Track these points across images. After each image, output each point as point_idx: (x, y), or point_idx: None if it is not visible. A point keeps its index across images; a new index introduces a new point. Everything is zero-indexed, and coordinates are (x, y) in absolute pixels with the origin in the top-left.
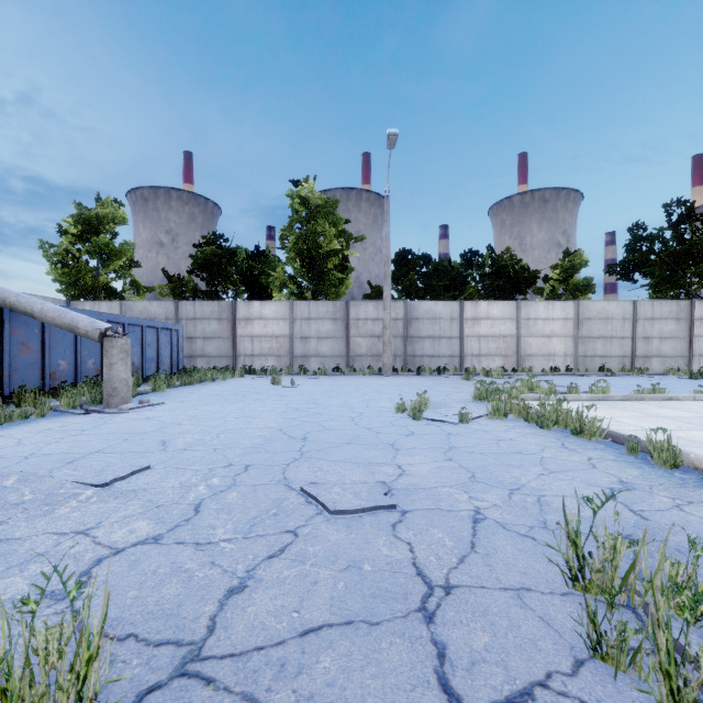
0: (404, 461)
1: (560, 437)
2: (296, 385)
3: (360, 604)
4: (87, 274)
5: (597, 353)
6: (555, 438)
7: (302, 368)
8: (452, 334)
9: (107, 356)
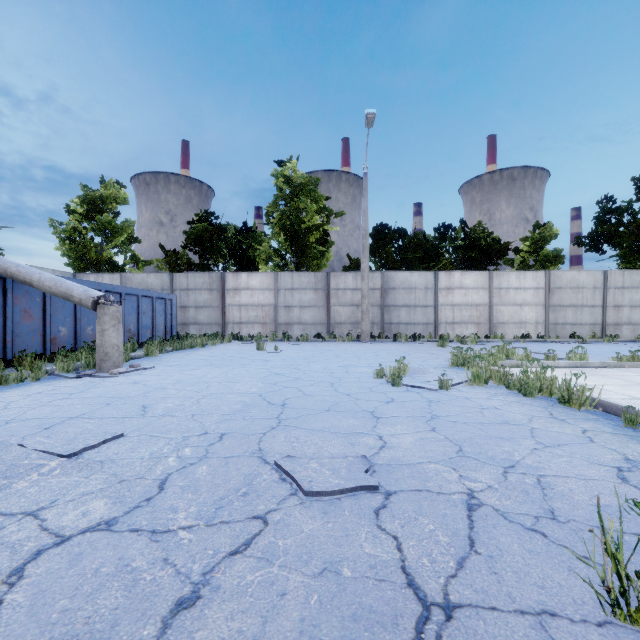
0: (385, 432)
1: (547, 406)
2: (279, 350)
3: (338, 632)
4: (92, 249)
5: (567, 320)
6: (541, 407)
7: (286, 335)
8: (426, 303)
9: (99, 323)
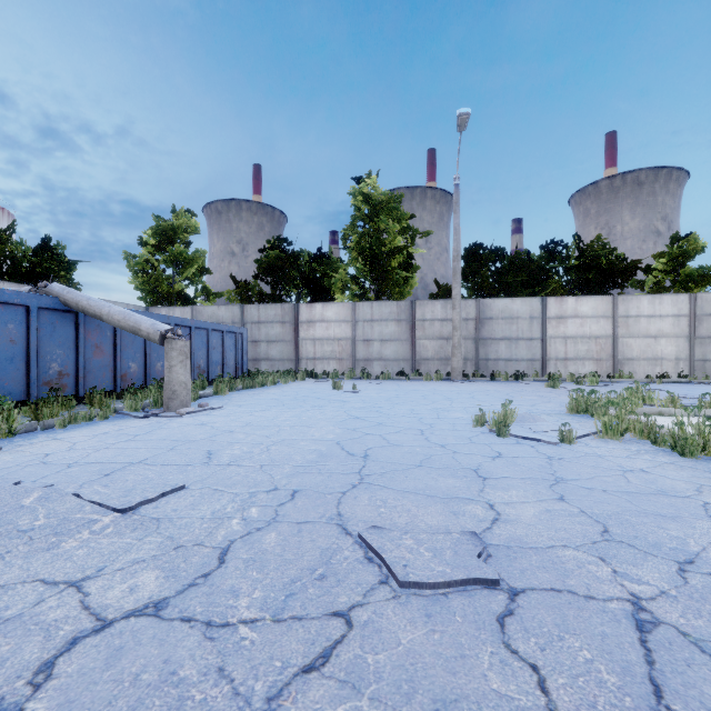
0: (497, 498)
1: None
2: (357, 390)
3: None
4: (163, 281)
5: None
6: (710, 473)
7: (365, 372)
8: (531, 335)
9: (167, 358)
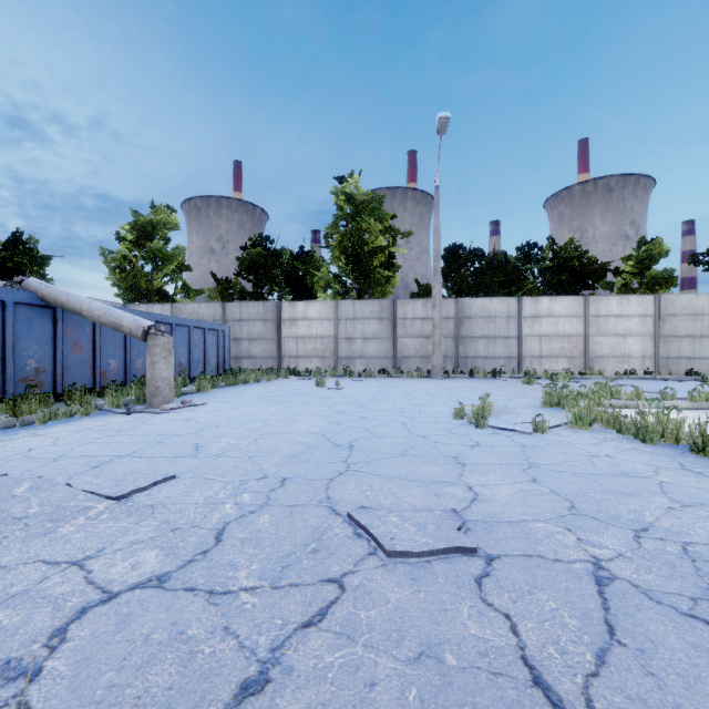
0: (475, 481)
1: (674, 455)
2: (340, 386)
3: None
4: (142, 278)
5: (682, 354)
6: (667, 456)
7: (347, 370)
8: (508, 333)
9: (149, 354)
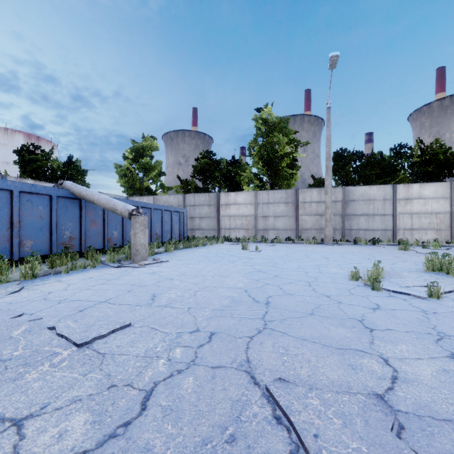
0: (389, 352)
1: None
2: (259, 250)
3: None
4: (137, 181)
5: None
6: None
7: (263, 238)
8: (384, 212)
9: (133, 228)
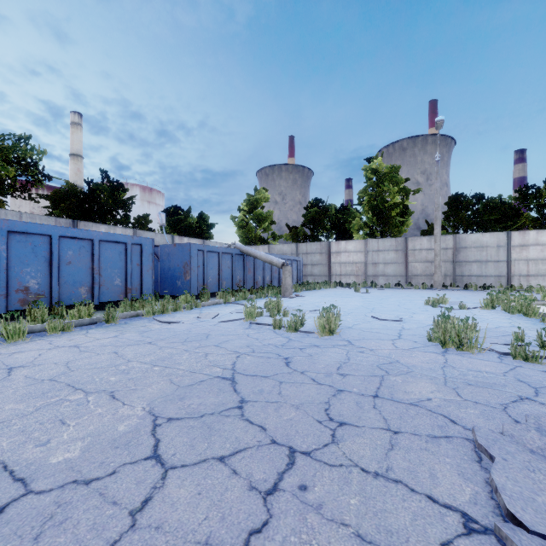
0: (414, 315)
1: (514, 316)
2: (368, 292)
3: (384, 328)
4: (252, 231)
5: None
6: (509, 316)
7: (373, 283)
8: (498, 258)
9: (284, 274)
